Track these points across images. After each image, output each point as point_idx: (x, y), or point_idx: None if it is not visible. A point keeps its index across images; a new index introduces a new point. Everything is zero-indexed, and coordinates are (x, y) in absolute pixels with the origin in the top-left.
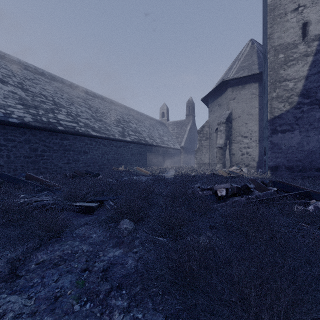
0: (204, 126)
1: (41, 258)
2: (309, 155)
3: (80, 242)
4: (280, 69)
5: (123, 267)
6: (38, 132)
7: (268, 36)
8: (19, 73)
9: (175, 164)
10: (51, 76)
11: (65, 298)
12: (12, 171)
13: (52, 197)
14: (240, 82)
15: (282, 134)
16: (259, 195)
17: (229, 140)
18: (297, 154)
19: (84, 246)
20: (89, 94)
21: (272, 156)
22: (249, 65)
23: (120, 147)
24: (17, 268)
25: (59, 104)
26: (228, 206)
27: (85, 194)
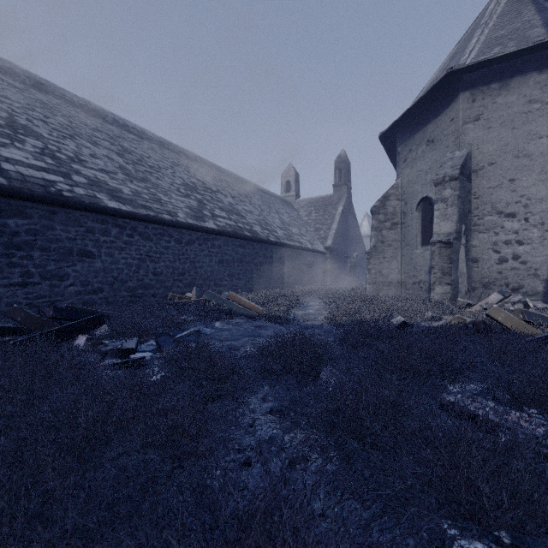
0: (389, 196)
1: None
2: None
3: None
4: None
5: None
6: None
7: None
8: None
9: (315, 283)
10: (33, 80)
11: None
12: None
13: None
14: (494, 74)
15: None
16: None
17: (466, 223)
18: None
19: None
20: (129, 131)
21: None
22: (516, 31)
23: (191, 244)
24: None
25: (24, 129)
26: None
27: None
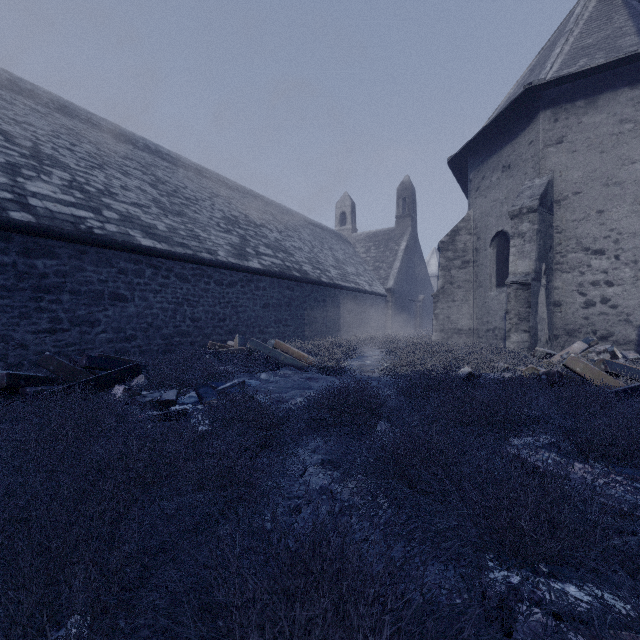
0: (459, 230)
1: None
2: None
3: None
4: None
5: None
6: None
7: None
8: None
9: (374, 330)
10: (57, 102)
11: None
12: None
13: None
14: (579, 89)
15: None
16: None
17: (547, 262)
18: None
19: None
20: (162, 158)
21: None
22: (605, 39)
23: (232, 286)
24: None
25: (50, 160)
26: None
27: None
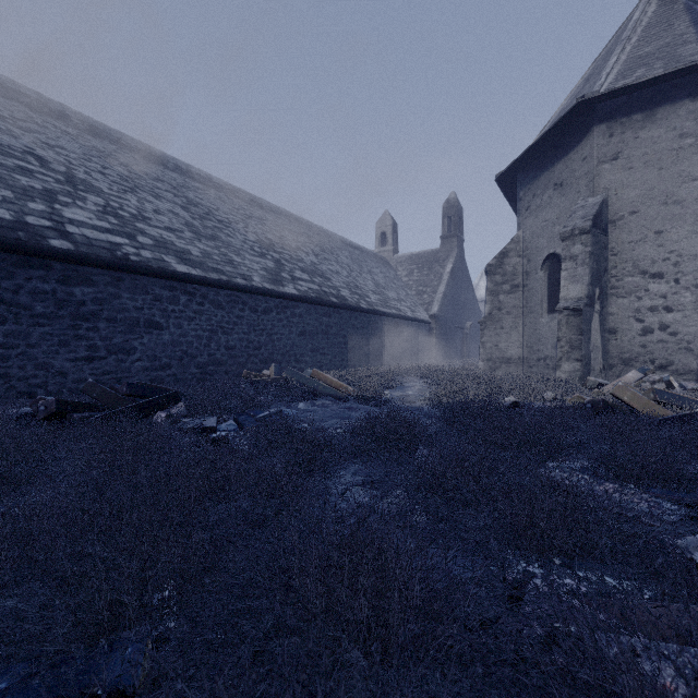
0: (507, 252)
1: None
2: None
3: None
4: None
5: None
6: None
7: None
8: None
9: (417, 359)
10: (86, 123)
11: None
12: None
13: None
14: (636, 102)
15: None
16: None
17: (601, 286)
18: None
19: None
20: (193, 178)
21: None
22: (665, 48)
23: (268, 313)
24: None
25: (84, 185)
26: None
27: None
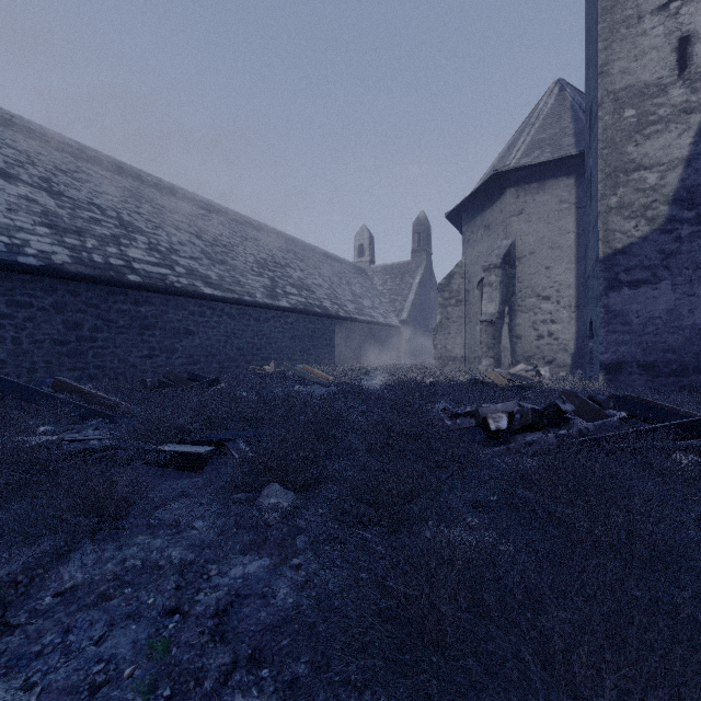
0: (453, 274)
1: (70, 579)
2: (695, 338)
3: (167, 540)
4: (628, 144)
5: (265, 606)
6: (83, 288)
7: (600, 69)
8: (44, 157)
9: (389, 359)
10: (114, 164)
11: (117, 689)
12: (26, 374)
13: (109, 431)
14: (533, 175)
15: (632, 290)
16: (586, 428)
17: (510, 305)
18: (667, 336)
19: (175, 549)
20: (198, 205)
21: (608, 340)
22: (554, 137)
23: (267, 322)
24: (9, 606)
25: (131, 226)
26: (513, 455)
27: (184, 426)
